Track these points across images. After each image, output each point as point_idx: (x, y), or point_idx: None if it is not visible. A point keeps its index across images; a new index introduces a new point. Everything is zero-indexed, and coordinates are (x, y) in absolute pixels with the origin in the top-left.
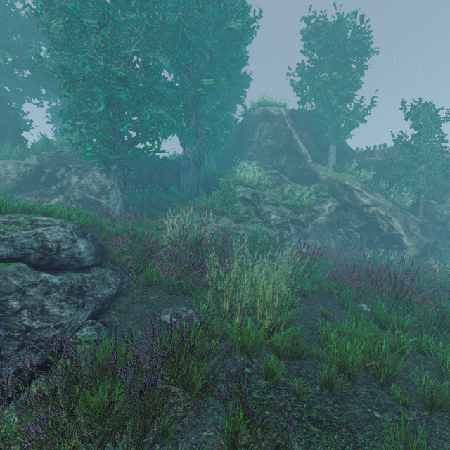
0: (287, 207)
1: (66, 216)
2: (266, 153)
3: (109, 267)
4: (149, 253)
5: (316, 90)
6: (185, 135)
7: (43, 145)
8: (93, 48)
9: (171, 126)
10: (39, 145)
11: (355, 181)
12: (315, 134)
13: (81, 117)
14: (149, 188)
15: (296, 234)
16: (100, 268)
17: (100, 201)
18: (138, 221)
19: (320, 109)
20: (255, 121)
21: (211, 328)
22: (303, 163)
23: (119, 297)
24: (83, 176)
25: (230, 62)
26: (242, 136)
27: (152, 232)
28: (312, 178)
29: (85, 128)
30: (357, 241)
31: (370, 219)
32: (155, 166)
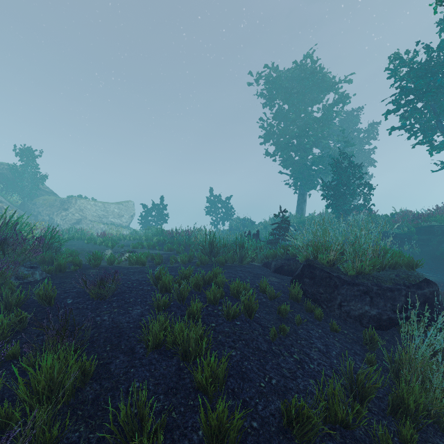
0: None
1: None
2: None
3: None
4: None
5: None
6: None
7: None
8: None
9: None
10: None
11: None
12: None
13: None
14: None
15: None
16: None
17: None
18: None
19: None
20: None
21: None
22: None
23: None
24: None
25: None
26: None
27: None
28: None
29: None
30: None
31: None
32: None
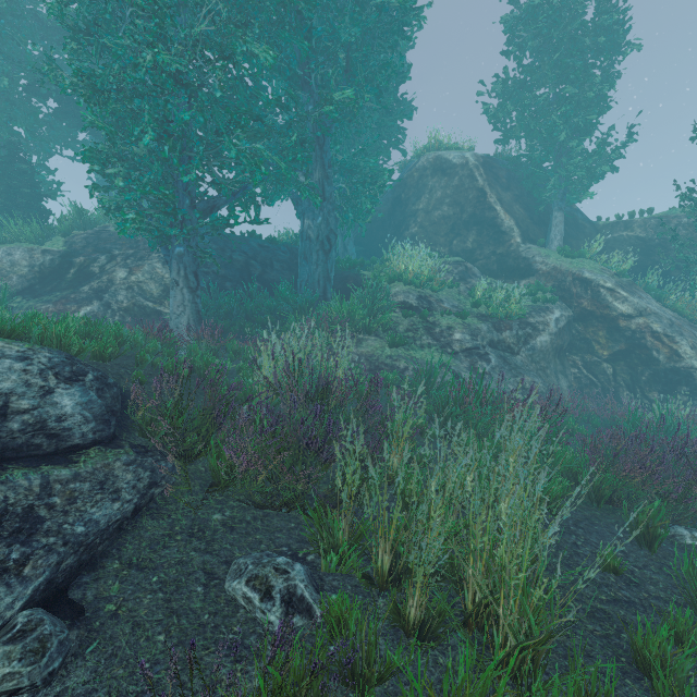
0: (482, 320)
1: (54, 337)
2: (441, 229)
3: (131, 445)
4: (215, 415)
5: (528, 117)
6: (302, 192)
7: (75, 221)
8: (129, 24)
9: (279, 179)
10: (67, 221)
11: (602, 272)
12: (525, 195)
13: (115, 159)
14: (244, 289)
15: (500, 367)
16: (104, 451)
17: (162, 310)
18: (218, 345)
19: (537, 150)
20: (422, 177)
21: (346, 628)
22: (505, 244)
23: (140, 519)
24: (134, 269)
25: (382, 70)
26: (400, 202)
27: (241, 365)
28: (522, 269)
29: (125, 179)
30: (607, 379)
31: (632, 340)
32: (254, 253)
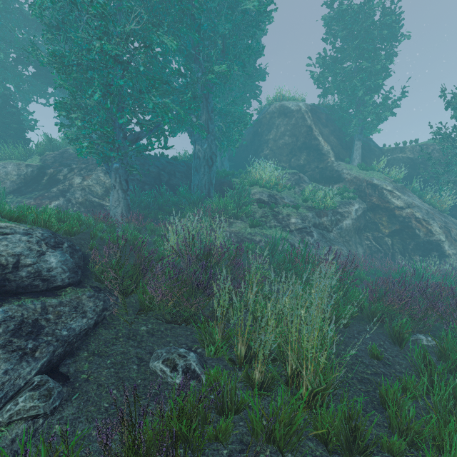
0: (309, 210)
1: (42, 221)
2: (284, 152)
3: (91, 286)
4: (142, 268)
5: (339, 81)
6: (194, 129)
7: (47, 145)
8: (86, 25)
9: (179, 120)
10: (42, 145)
11: (385, 180)
12: (337, 130)
13: (76, 108)
14: (157, 190)
15: (320, 240)
16: (76, 289)
17: (104, 204)
18: (141, 226)
19: (344, 101)
20: (271, 118)
21: (219, 386)
22: (324, 161)
23: (98, 329)
24: (86, 177)
25: (245, 50)
26: (258, 134)
27: (156, 238)
28: (335, 177)
29: (81, 121)
30: (388, 248)
31: (403, 223)
32: (163, 167)
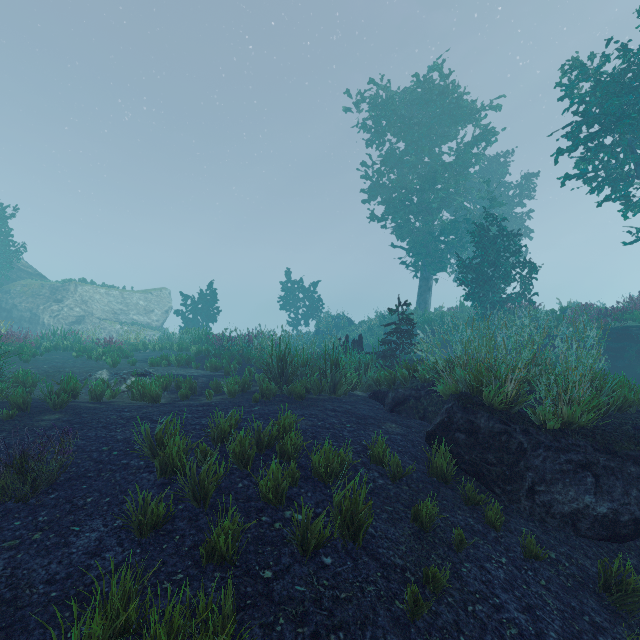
0: None
1: None
2: None
3: None
4: None
5: None
6: None
7: None
8: None
9: None
10: None
11: None
12: None
13: None
14: None
15: None
16: None
17: None
18: None
19: None
20: None
21: None
22: None
23: None
24: None
25: None
26: None
27: None
28: None
29: None
30: None
31: None
32: None
